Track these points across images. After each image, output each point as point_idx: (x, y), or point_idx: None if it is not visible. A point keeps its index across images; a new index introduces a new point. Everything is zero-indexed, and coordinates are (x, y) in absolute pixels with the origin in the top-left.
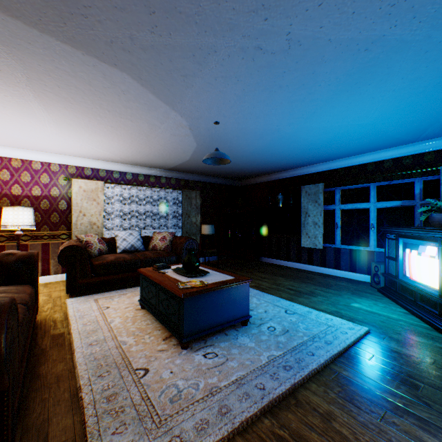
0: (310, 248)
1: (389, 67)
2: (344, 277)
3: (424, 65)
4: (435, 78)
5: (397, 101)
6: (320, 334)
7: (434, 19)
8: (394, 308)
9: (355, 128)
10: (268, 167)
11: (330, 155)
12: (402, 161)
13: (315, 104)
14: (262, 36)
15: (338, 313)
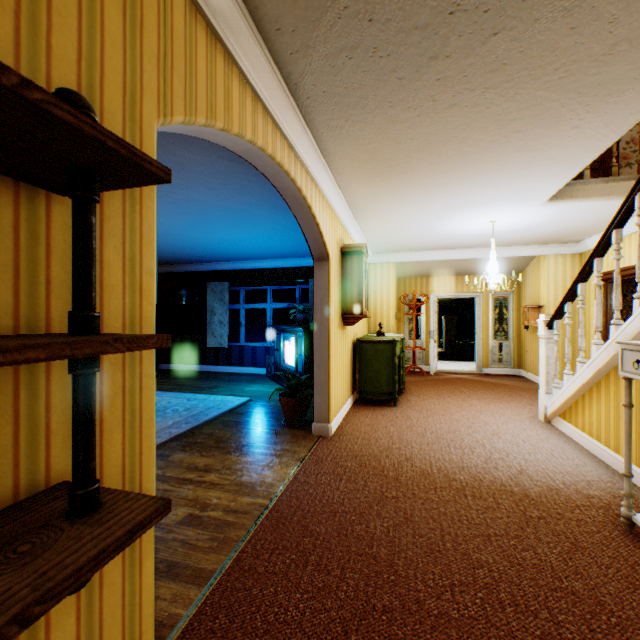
0: (217, 348)
1: (257, 221)
2: (247, 373)
3: (276, 224)
4: (285, 230)
5: (270, 235)
6: (215, 406)
7: (270, 211)
8: (275, 386)
9: (248, 244)
10: (170, 258)
11: (234, 257)
12: (288, 271)
13: (213, 226)
14: (170, 192)
15: (234, 395)
